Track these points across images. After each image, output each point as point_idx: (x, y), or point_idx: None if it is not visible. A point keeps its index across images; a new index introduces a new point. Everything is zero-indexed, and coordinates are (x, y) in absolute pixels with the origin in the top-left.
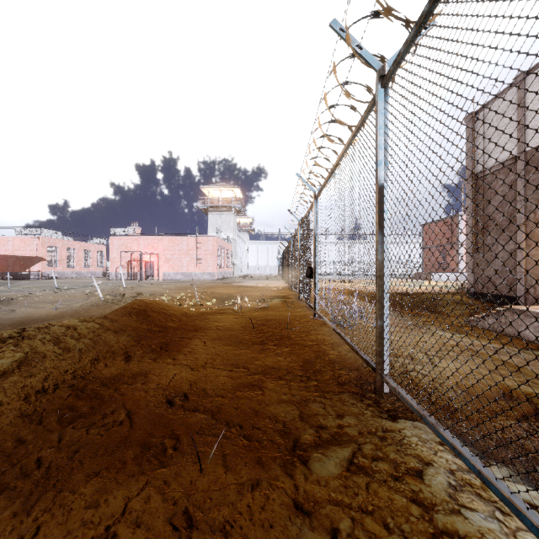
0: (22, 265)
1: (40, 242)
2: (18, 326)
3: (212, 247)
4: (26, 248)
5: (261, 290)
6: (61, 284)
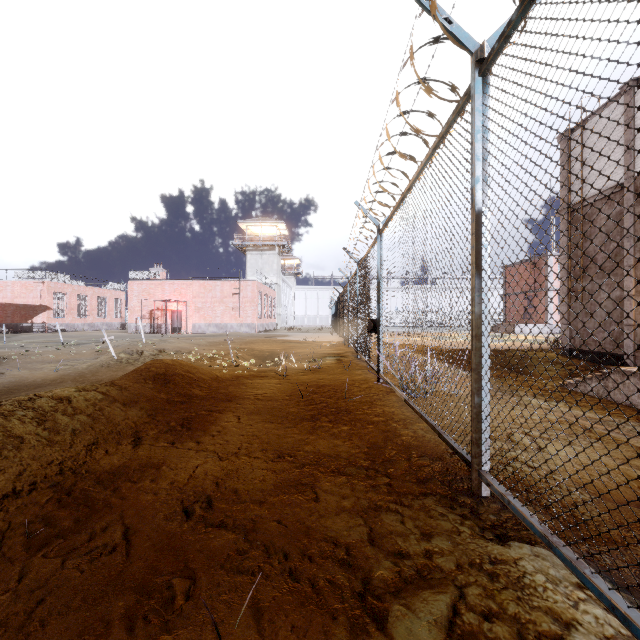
0: (23, 315)
1: (45, 288)
2: (3, 394)
3: (252, 293)
4: (28, 294)
5: (310, 346)
6: (68, 338)
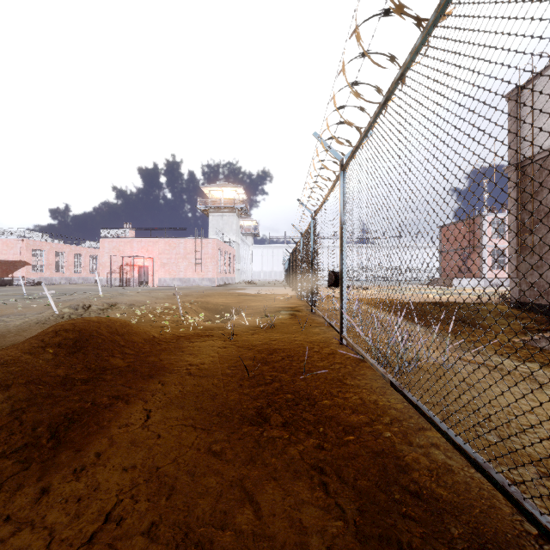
0: (4, 270)
1: (24, 245)
2: None
3: (212, 250)
4: (9, 251)
5: (265, 299)
6: (39, 291)
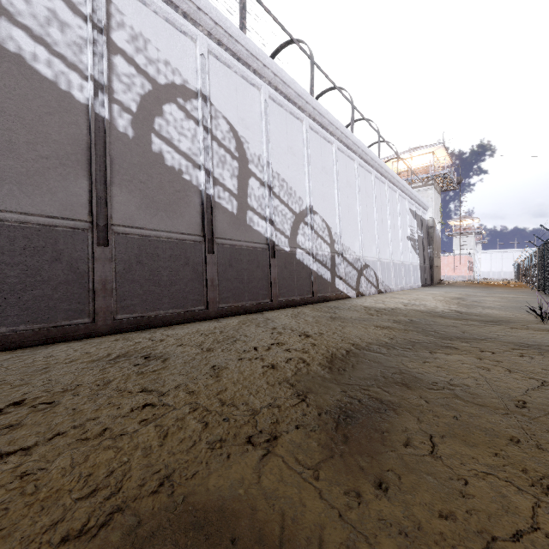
0: None
1: None
2: None
3: (464, 261)
4: None
5: (505, 282)
6: None
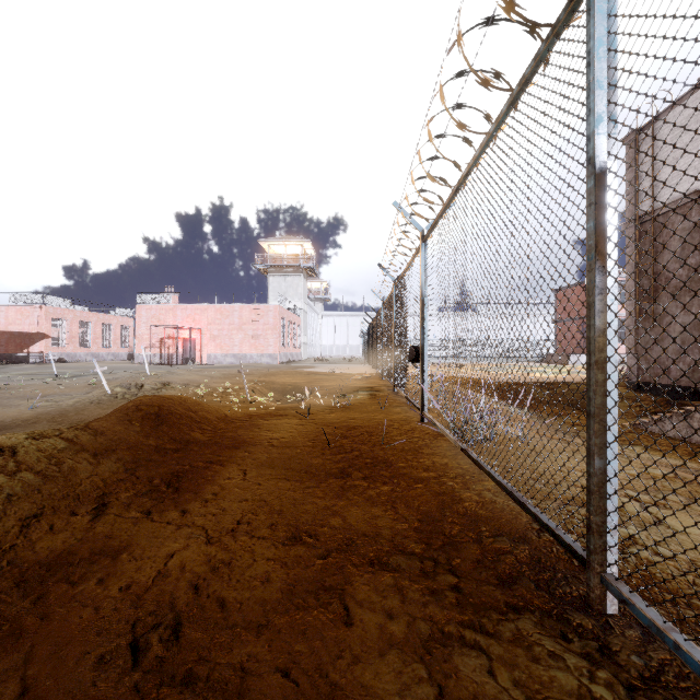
0: (18, 344)
1: (43, 314)
2: None
3: (274, 319)
4: (24, 321)
5: (339, 378)
6: (66, 369)
